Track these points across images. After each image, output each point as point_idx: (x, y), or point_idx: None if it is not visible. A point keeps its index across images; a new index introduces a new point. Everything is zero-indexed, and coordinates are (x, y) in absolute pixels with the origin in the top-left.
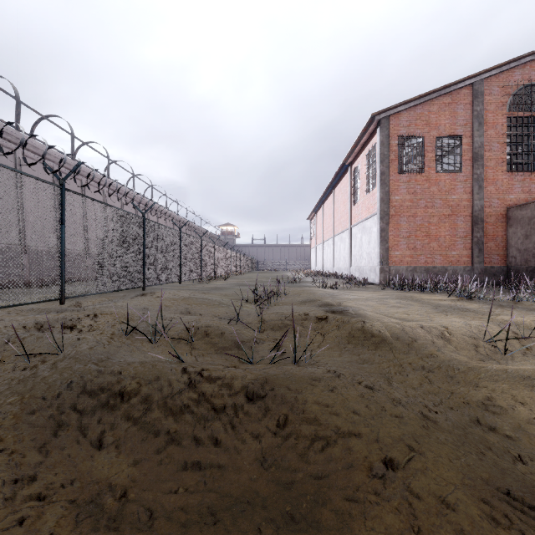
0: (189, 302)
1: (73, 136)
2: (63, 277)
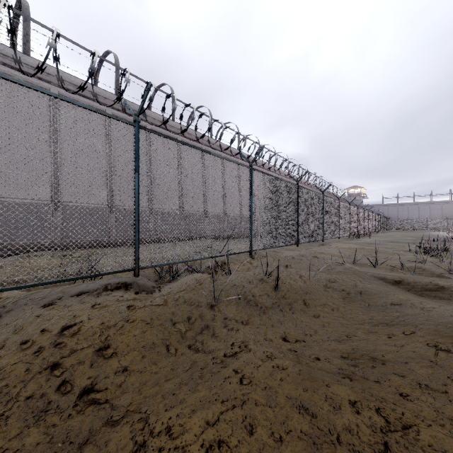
0: (366, 250)
1: (259, 145)
2: (298, 232)
